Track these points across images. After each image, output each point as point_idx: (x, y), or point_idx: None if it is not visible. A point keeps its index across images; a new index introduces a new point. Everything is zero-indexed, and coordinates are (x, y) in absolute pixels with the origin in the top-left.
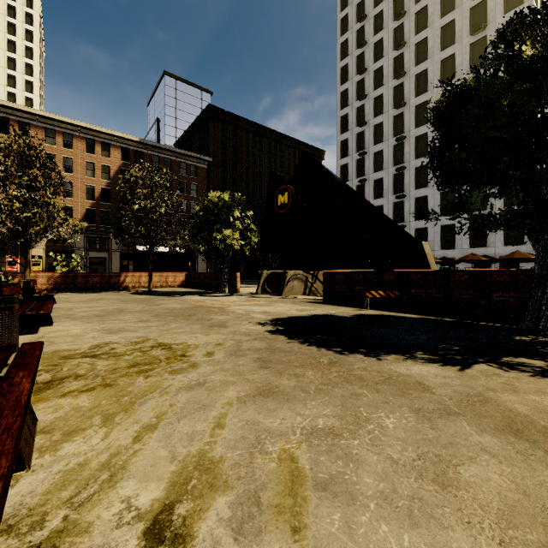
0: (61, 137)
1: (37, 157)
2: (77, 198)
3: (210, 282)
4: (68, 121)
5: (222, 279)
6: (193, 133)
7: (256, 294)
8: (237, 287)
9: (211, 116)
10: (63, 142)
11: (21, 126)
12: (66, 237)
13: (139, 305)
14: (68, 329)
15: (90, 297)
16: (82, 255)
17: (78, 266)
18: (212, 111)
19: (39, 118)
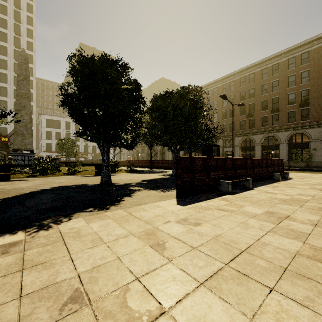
0: None
1: None
2: None
3: None
4: None
5: None
6: None
7: None
8: None
9: None
10: None
11: None
12: None
13: None
14: None
15: None
16: None
17: None
18: None
19: None
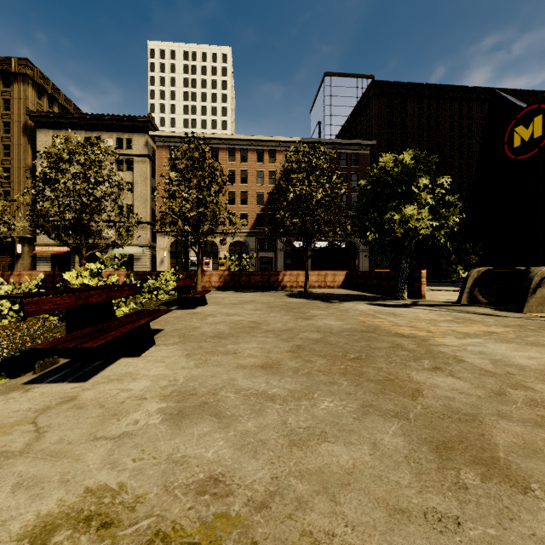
0: (239, 153)
1: (203, 158)
2: (250, 204)
3: (377, 284)
4: (244, 137)
5: (398, 280)
6: (353, 120)
7: (461, 306)
8: (421, 291)
9: (374, 94)
10: (241, 158)
11: (213, 151)
12: (242, 240)
13: (284, 316)
14: (141, 373)
15: (243, 298)
16: (250, 255)
17: (246, 265)
18: (375, 88)
19: (224, 141)
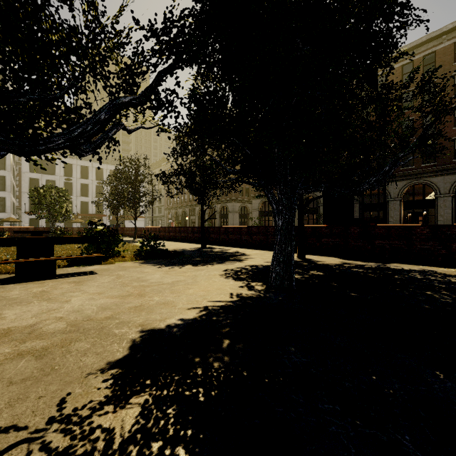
0: None
1: None
2: None
3: None
4: None
5: None
6: None
7: None
8: None
9: None
10: None
11: None
12: None
13: None
14: None
15: None
16: None
17: None
18: None
19: None
